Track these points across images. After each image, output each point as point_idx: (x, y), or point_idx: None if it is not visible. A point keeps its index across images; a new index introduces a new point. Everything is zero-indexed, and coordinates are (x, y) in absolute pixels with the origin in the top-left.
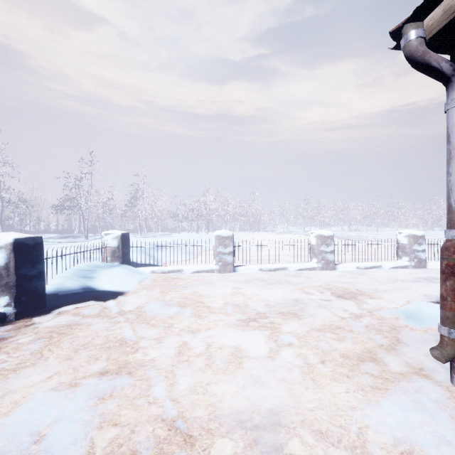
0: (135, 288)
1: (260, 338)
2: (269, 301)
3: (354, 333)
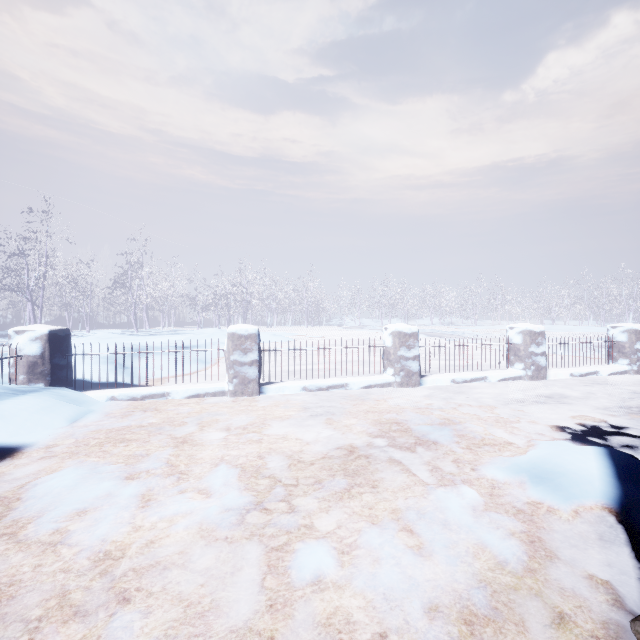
0: (52, 438)
1: (258, 561)
2: (303, 455)
3: (451, 531)
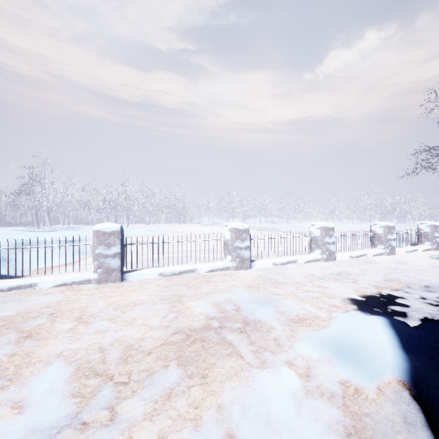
0: None
1: None
2: (144, 344)
3: (273, 432)
